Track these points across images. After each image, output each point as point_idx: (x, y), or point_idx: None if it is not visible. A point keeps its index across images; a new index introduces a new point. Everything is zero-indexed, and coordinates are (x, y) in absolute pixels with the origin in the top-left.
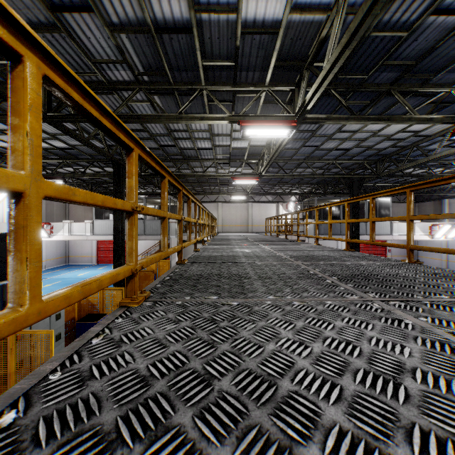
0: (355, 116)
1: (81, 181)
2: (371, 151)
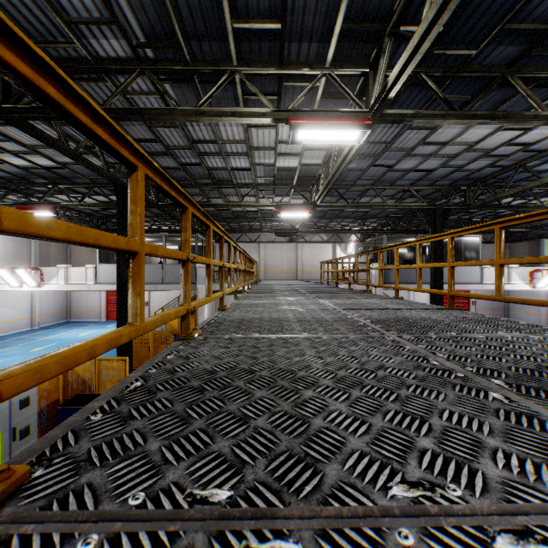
0: (455, 113)
1: (83, 215)
2: (460, 174)
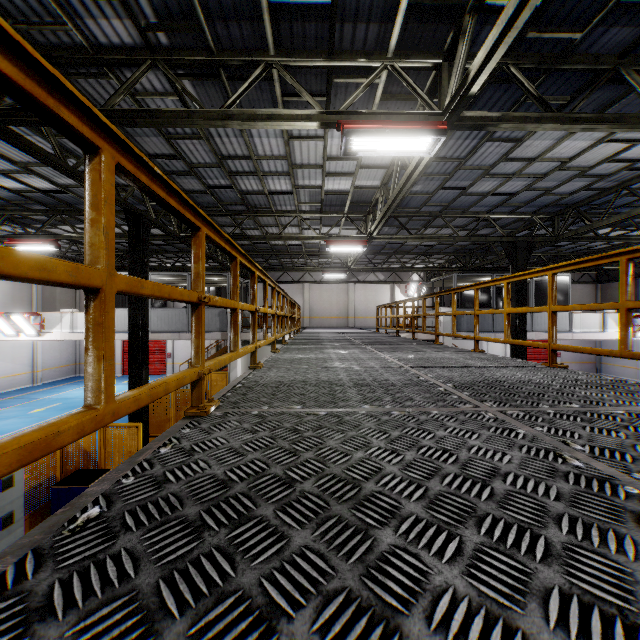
0: (553, 116)
1: None
2: (548, 198)
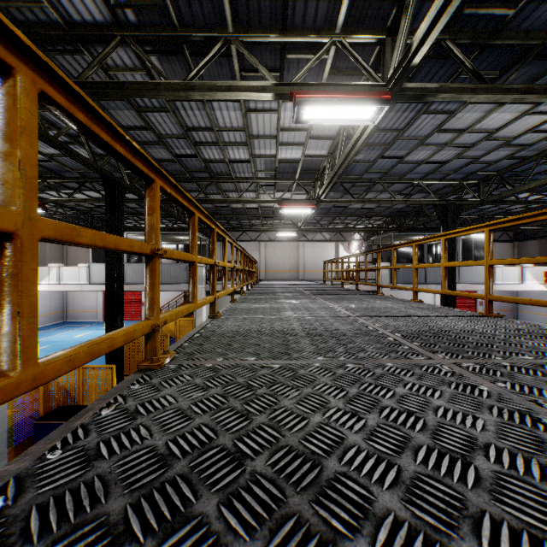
0: (486, 87)
1: (78, 212)
2: (475, 166)
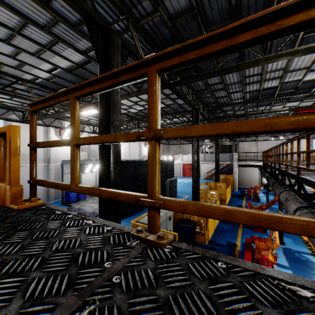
0: None
1: None
2: None
